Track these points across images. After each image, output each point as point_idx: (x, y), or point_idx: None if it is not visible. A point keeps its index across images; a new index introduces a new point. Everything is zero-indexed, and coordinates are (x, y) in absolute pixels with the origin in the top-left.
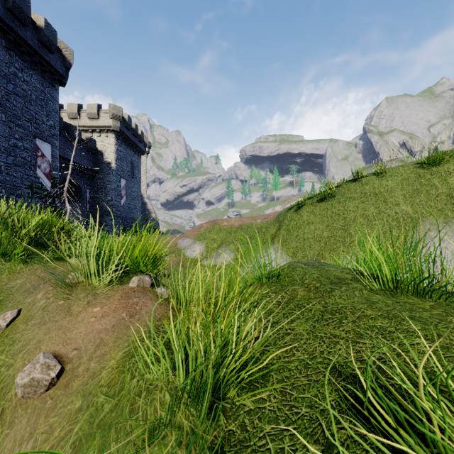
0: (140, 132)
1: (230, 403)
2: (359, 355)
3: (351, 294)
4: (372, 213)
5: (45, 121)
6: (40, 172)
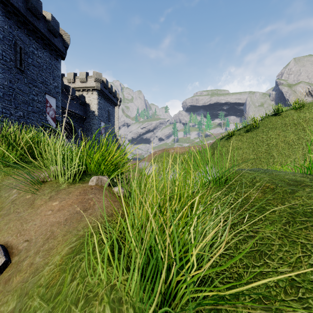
0: (113, 90)
1: None
2: None
3: None
4: (292, 139)
5: (52, 83)
6: (49, 116)
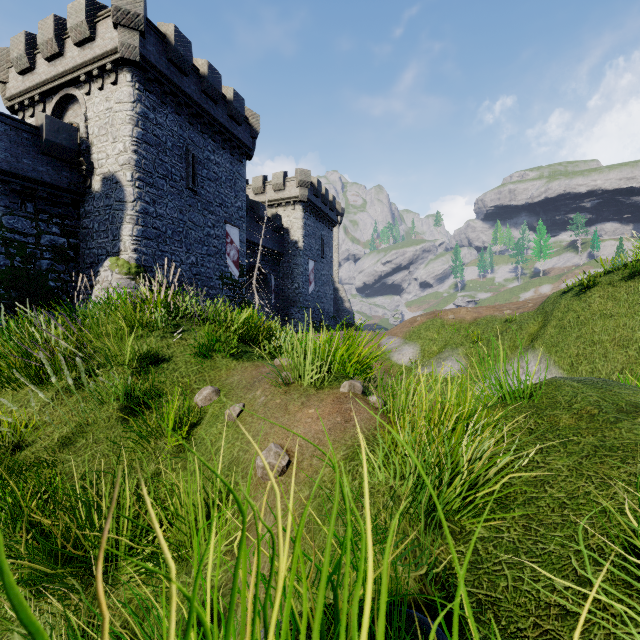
0: (331, 197)
1: (459, 528)
2: None
3: None
4: None
5: (234, 203)
6: (229, 260)
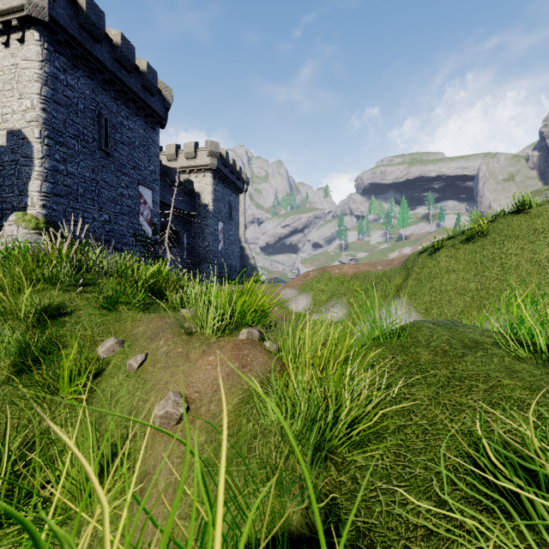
0: (237, 168)
1: (341, 459)
2: (486, 424)
3: (487, 361)
4: (545, 258)
5: (147, 167)
6: (143, 219)
